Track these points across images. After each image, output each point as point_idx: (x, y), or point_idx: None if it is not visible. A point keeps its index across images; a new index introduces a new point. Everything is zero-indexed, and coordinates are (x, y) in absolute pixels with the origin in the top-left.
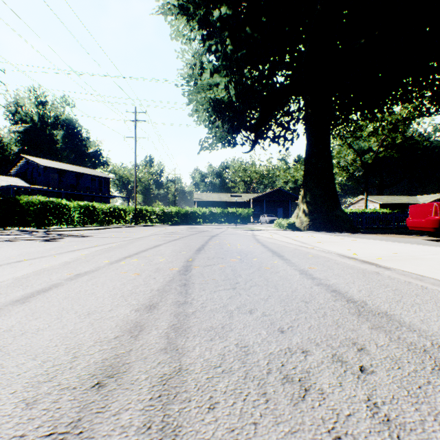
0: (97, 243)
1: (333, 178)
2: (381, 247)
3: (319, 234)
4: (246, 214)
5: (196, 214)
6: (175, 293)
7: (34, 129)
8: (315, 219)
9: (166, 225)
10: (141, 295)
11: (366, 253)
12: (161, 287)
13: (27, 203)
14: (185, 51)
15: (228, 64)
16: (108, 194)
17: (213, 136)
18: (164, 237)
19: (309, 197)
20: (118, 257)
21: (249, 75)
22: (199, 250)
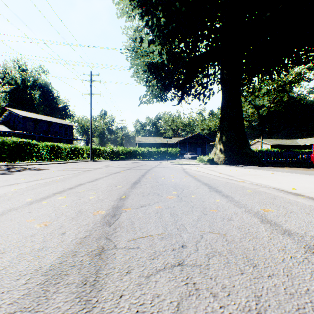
0: (46, 175)
1: (243, 123)
2: (308, 181)
3: (235, 168)
4: (174, 152)
5: (137, 152)
6: (72, 287)
7: (17, 90)
8: (230, 156)
9: (114, 161)
10: (0, 295)
11: (302, 187)
12: (57, 262)
13: (2, 142)
14: (128, 28)
15: (161, 34)
16: (71, 138)
17: (150, 93)
18: (108, 170)
19: (224, 138)
20: (48, 193)
21: (177, 46)
22: (135, 184)
